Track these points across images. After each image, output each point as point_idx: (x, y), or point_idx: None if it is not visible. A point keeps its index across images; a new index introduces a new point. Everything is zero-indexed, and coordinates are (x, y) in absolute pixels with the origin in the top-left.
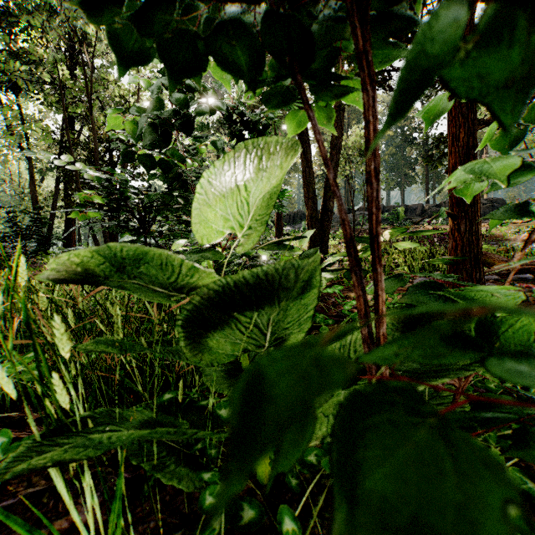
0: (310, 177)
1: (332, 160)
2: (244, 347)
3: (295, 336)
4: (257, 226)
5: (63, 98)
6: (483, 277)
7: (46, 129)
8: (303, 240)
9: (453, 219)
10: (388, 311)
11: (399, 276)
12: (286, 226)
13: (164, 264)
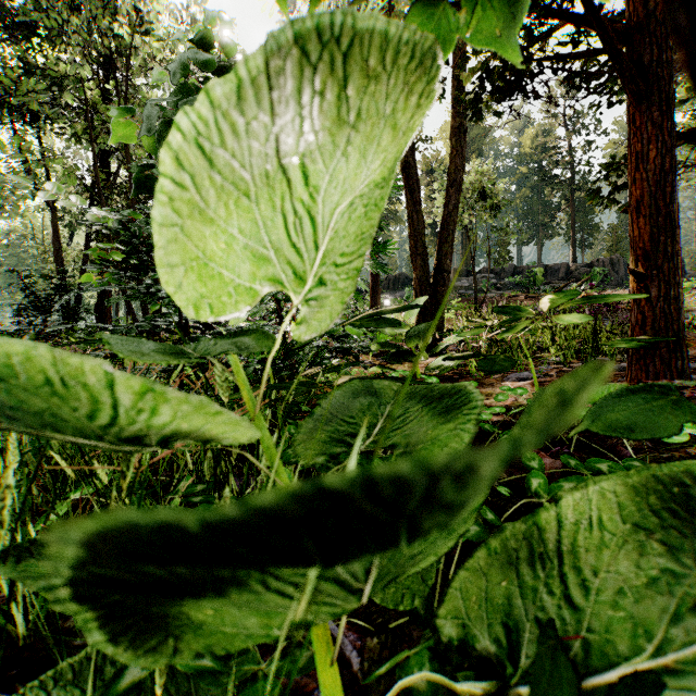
0: (419, 225)
1: (449, 201)
2: (299, 619)
3: (435, 551)
4: (341, 278)
5: (91, 126)
6: (686, 367)
7: (69, 168)
8: (410, 312)
9: (638, 279)
10: (656, 480)
11: (667, 391)
12: (384, 293)
13: (55, 382)
